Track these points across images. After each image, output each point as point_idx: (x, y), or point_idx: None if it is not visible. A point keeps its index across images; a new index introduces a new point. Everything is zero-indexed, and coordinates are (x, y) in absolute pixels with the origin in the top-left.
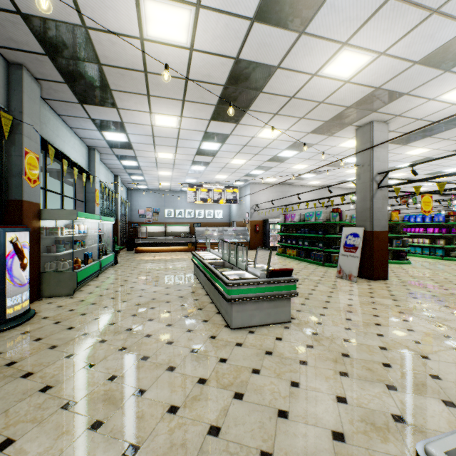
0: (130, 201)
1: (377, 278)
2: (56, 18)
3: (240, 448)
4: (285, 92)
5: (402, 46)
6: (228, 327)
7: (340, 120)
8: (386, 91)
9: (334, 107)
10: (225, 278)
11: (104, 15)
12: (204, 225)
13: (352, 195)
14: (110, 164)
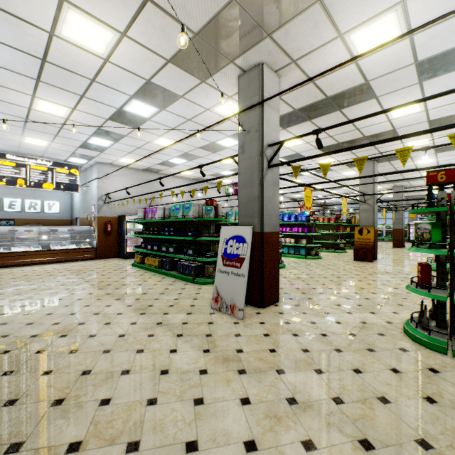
0: None
1: (267, 304)
2: None
3: None
4: None
5: None
6: None
7: (218, 38)
8: None
9: None
10: None
11: None
12: (23, 223)
13: (227, 188)
14: None
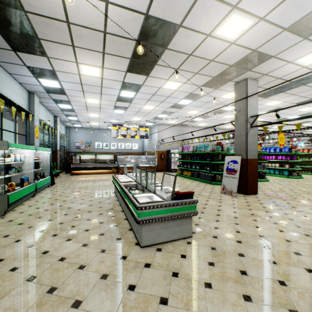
0: (68, 136)
1: (250, 193)
2: None
3: None
4: (185, 49)
5: (277, 13)
6: (138, 245)
7: (224, 76)
8: (260, 53)
9: (221, 65)
10: (136, 202)
11: None
12: (125, 154)
13: (228, 133)
14: (49, 107)
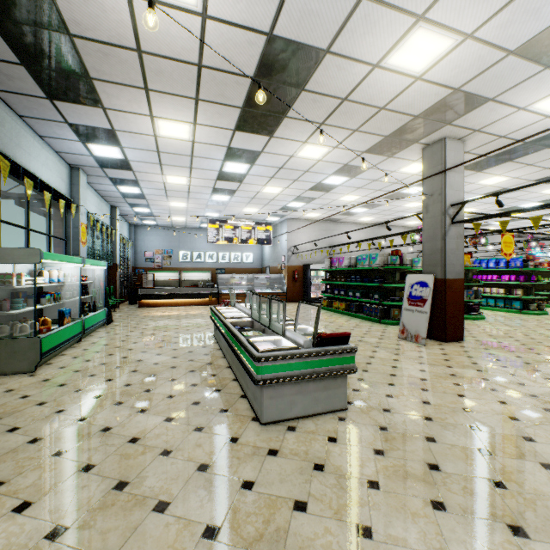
0: (133, 241)
1: (450, 340)
2: None
3: None
4: (335, 91)
5: (496, 26)
6: (257, 420)
7: (404, 134)
8: (467, 95)
9: (398, 115)
10: (253, 349)
11: None
12: (230, 271)
13: (413, 234)
14: (103, 191)
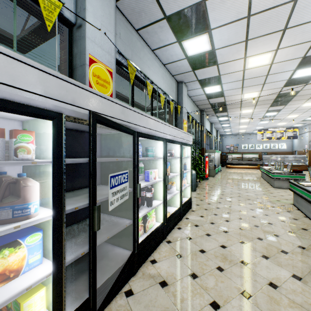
0: (221, 141)
1: None
2: (218, 102)
3: (269, 195)
4: (310, 93)
5: None
6: (273, 187)
7: None
8: None
9: None
10: (271, 172)
11: (231, 99)
12: (270, 153)
13: None
14: (216, 127)
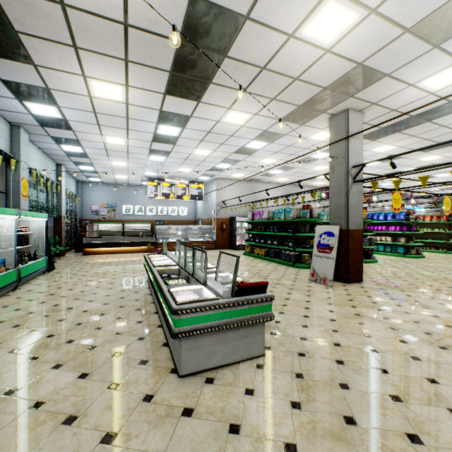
0: (80, 196)
1: (352, 281)
2: None
3: None
4: (255, 59)
5: (397, 2)
6: (175, 372)
7: (314, 105)
8: (368, 69)
9: (310, 86)
10: (171, 301)
11: None
12: (168, 223)
13: (320, 192)
14: (47, 149)
